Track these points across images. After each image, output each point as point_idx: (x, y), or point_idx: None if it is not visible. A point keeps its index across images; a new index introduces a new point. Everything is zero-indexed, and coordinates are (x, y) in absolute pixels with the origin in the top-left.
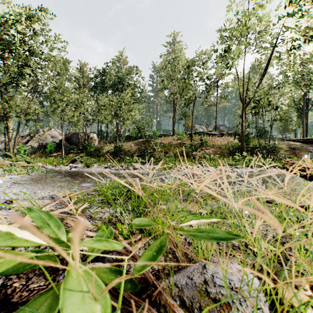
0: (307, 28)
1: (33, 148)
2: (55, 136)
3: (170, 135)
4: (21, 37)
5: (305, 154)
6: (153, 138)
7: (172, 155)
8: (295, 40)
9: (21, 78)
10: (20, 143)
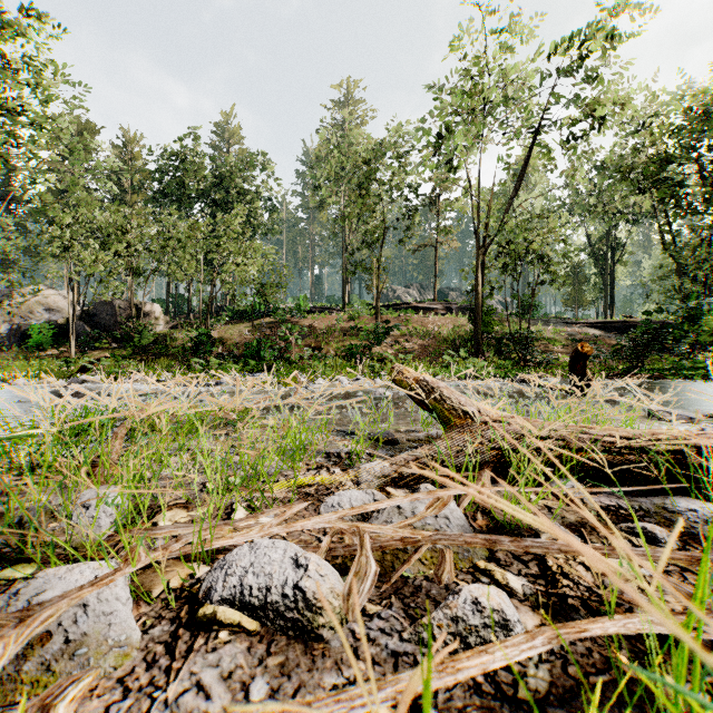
0: (595, 102)
1: None
2: (57, 308)
3: (337, 310)
4: None
5: None
6: (294, 316)
7: (332, 354)
8: (575, 123)
9: None
10: None
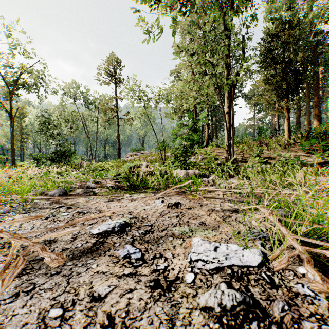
0: None
1: None
2: None
3: None
4: None
5: None
6: None
7: None
8: None
9: None
10: None
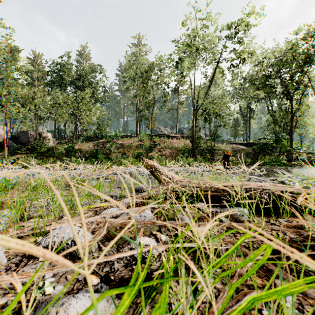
0: (241, 51)
1: None
2: None
3: (134, 136)
4: None
5: (233, 155)
6: (114, 139)
7: (130, 156)
8: (233, 59)
9: None
10: None
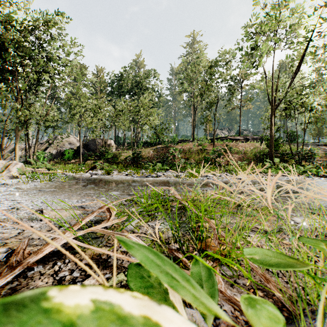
0: None
1: (52, 155)
2: (73, 143)
3: (190, 141)
4: (41, 44)
5: None
6: (172, 144)
7: (193, 162)
8: None
9: (40, 84)
10: (39, 149)
